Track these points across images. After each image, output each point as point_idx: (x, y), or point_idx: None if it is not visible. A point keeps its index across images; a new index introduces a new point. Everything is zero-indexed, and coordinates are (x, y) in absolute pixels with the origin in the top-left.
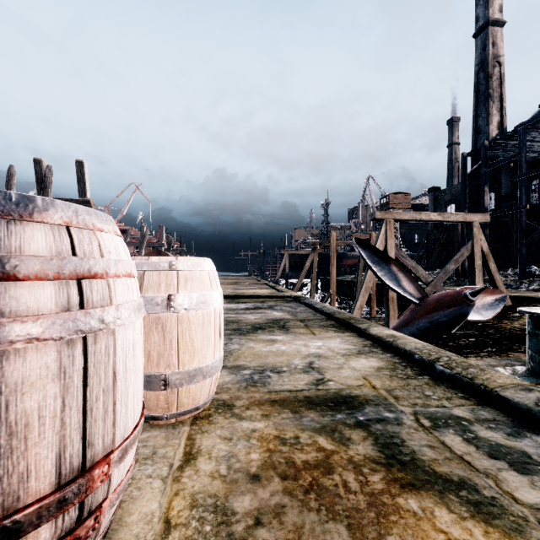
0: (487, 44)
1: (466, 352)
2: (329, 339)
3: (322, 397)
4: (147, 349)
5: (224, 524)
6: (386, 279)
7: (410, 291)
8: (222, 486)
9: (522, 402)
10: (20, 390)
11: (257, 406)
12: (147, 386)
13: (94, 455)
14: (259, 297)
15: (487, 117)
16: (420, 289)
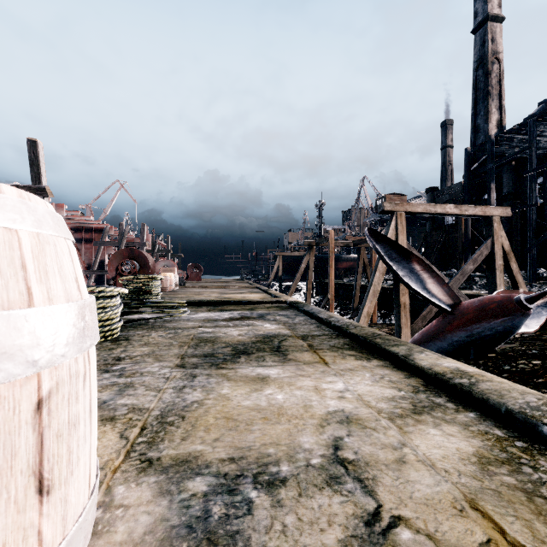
0: (486, 40)
1: (539, 383)
2: (352, 375)
3: None
4: None
5: None
6: (407, 281)
7: (438, 296)
8: None
9: None
10: None
11: None
12: None
13: None
14: (248, 303)
15: (486, 115)
16: (451, 294)
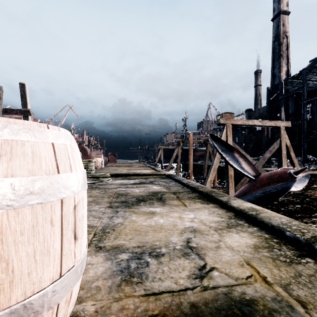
0: (279, 25)
1: (298, 216)
2: (198, 211)
3: (213, 306)
4: None
5: None
6: (231, 163)
7: (248, 171)
8: None
9: None
10: None
11: None
12: None
13: None
14: (144, 175)
15: (279, 68)
16: (255, 169)
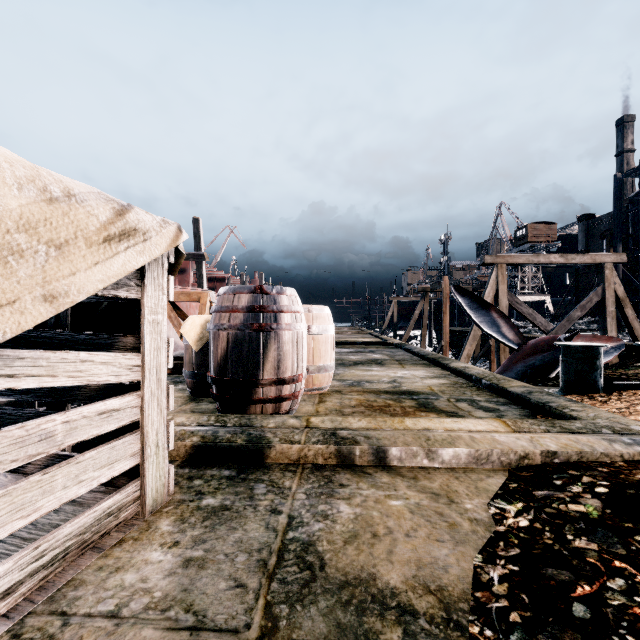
0: None
1: None
2: (415, 370)
3: (396, 391)
4: None
5: (340, 412)
6: (484, 325)
7: (509, 337)
8: (338, 407)
9: (516, 391)
10: (285, 343)
11: (355, 392)
12: None
13: (298, 371)
14: (361, 344)
15: None
16: (520, 335)
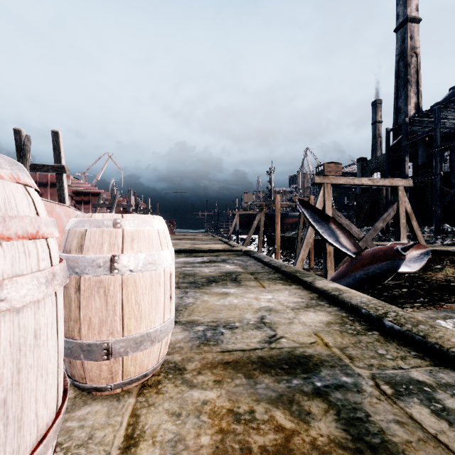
0: (406, 37)
1: (400, 302)
2: (278, 292)
3: (276, 358)
4: (87, 315)
5: None
6: (325, 236)
7: (347, 246)
8: None
9: None
10: None
11: (209, 369)
12: (87, 355)
13: None
14: (214, 251)
15: (406, 99)
16: (356, 245)
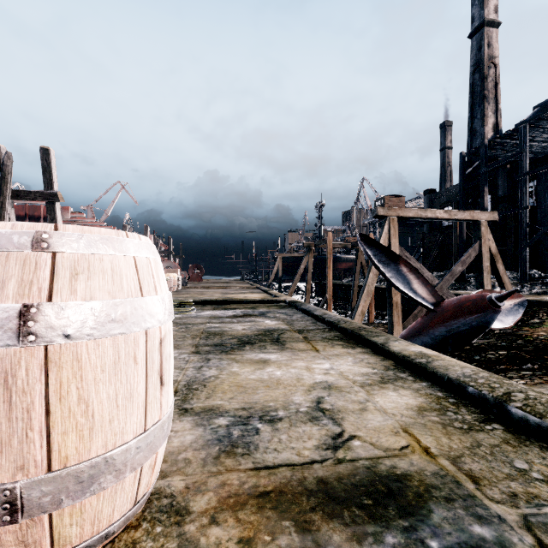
0: (482, 44)
1: (500, 369)
2: (338, 358)
3: (348, 482)
4: None
5: None
6: (395, 281)
7: (423, 295)
8: None
9: None
10: None
11: (232, 511)
12: None
13: None
14: (250, 302)
15: (482, 119)
16: (434, 293)
